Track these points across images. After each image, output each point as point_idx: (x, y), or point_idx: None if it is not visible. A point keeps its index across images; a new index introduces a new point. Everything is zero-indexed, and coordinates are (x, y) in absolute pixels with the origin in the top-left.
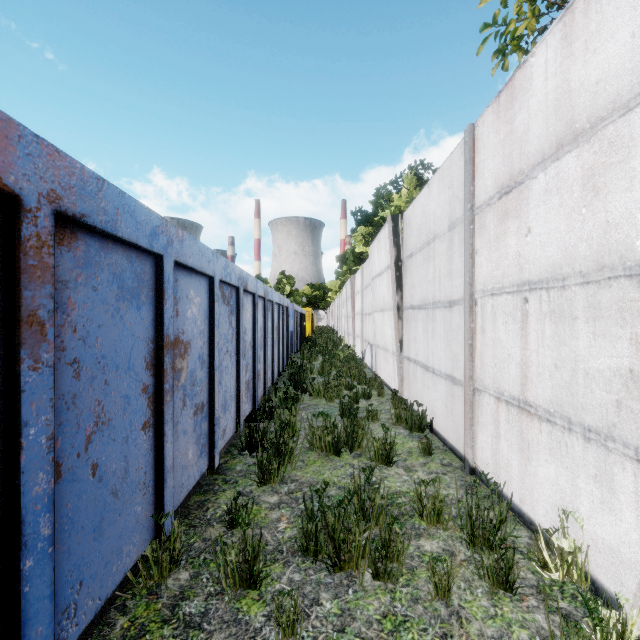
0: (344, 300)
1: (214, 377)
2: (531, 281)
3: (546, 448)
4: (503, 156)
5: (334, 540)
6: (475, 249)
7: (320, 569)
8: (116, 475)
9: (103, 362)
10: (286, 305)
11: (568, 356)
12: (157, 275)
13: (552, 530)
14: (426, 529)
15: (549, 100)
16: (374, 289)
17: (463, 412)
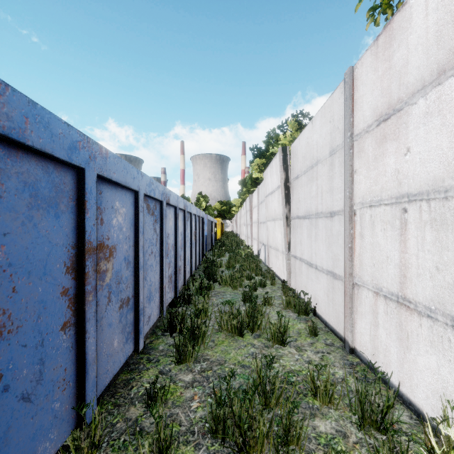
0: (244, 212)
1: (139, 275)
2: (410, 194)
3: (426, 340)
4: (381, 89)
5: (240, 428)
6: (354, 169)
7: (227, 453)
8: (28, 379)
9: (10, 270)
10: (202, 216)
11: (451, 260)
12: (79, 187)
13: (439, 419)
14: (319, 408)
15: (430, 33)
16: (267, 204)
17: (343, 302)
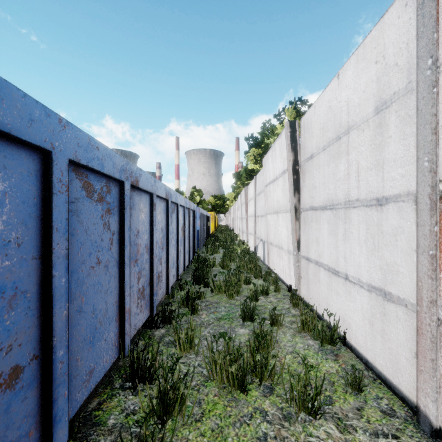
0: (239, 206)
1: (51, 313)
2: None
3: None
4: None
5: None
6: (441, 120)
7: None
8: None
9: None
10: (192, 208)
11: None
12: None
13: None
14: None
15: None
16: (268, 194)
17: (409, 342)
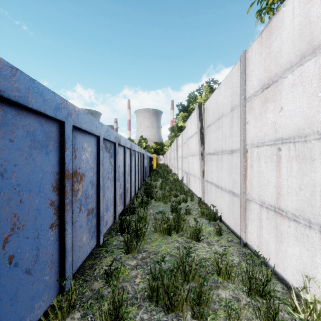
0: (172, 150)
1: (100, 193)
2: (283, 138)
3: (293, 236)
4: (264, 67)
5: (168, 294)
6: (247, 121)
7: (159, 311)
8: (29, 260)
9: (18, 188)
10: (142, 153)
11: (309, 182)
12: (61, 134)
13: (300, 288)
14: (221, 283)
15: (295, 30)
16: (188, 144)
17: (239, 212)
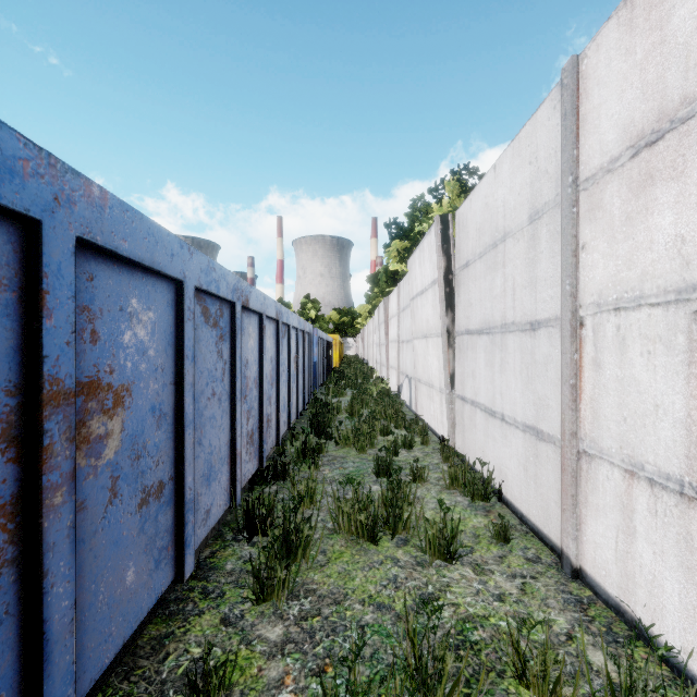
0: (376, 326)
1: (184, 438)
2: None
3: None
4: (642, 86)
5: None
6: (581, 243)
7: None
8: None
9: None
10: (308, 331)
11: None
12: (28, 260)
13: None
14: None
15: None
16: (414, 311)
17: (557, 482)
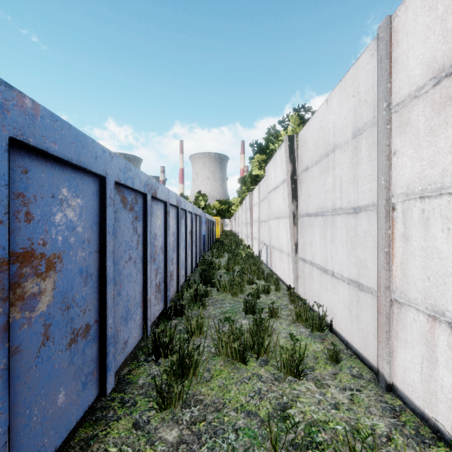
0: (244, 211)
1: (106, 291)
2: None
3: None
4: (443, 32)
5: None
6: (393, 150)
7: None
8: None
9: None
10: (199, 214)
11: None
12: None
13: None
14: None
15: None
16: (270, 201)
17: (374, 321)
